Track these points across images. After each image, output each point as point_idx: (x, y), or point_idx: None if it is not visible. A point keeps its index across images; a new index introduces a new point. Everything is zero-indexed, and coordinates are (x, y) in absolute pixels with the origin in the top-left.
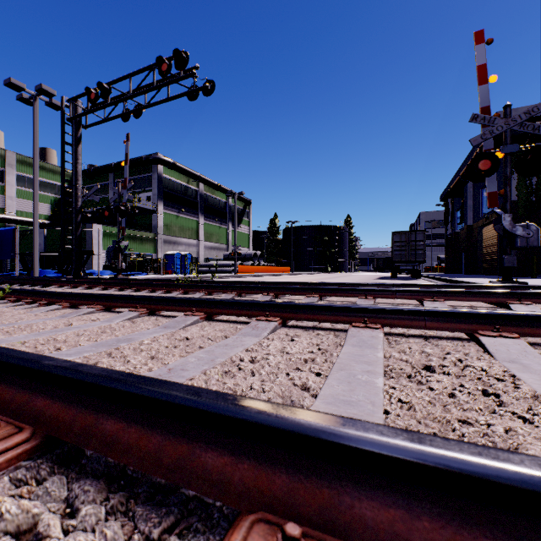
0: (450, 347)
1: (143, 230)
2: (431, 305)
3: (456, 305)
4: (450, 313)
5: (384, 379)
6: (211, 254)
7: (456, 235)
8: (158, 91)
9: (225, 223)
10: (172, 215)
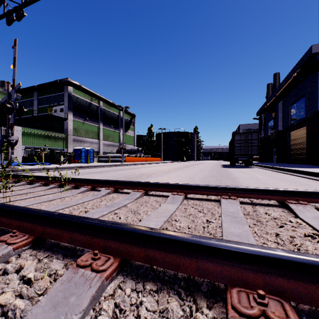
0: None
1: (58, 132)
2: None
3: None
4: None
5: None
6: (108, 149)
7: (268, 137)
8: None
9: (118, 129)
10: (80, 122)
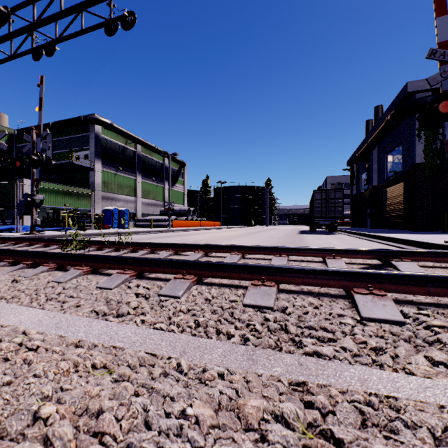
0: None
1: (81, 186)
2: None
3: None
4: None
5: None
6: (149, 210)
7: (361, 195)
8: (70, 23)
9: (161, 182)
10: (110, 173)
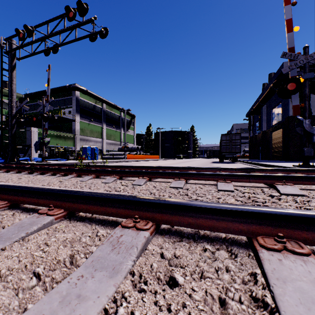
0: None
1: (66, 132)
2: (285, 189)
3: (301, 188)
4: None
5: None
6: (110, 148)
7: (255, 137)
8: (69, 34)
9: (119, 128)
10: (85, 123)
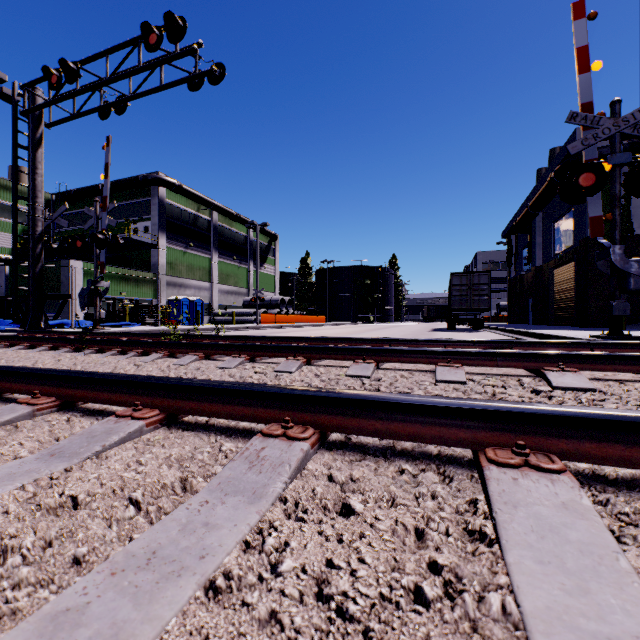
0: None
1: (139, 269)
2: (561, 379)
3: (594, 377)
4: None
5: None
6: (228, 300)
7: (521, 278)
8: (147, 77)
9: (245, 262)
10: (178, 251)
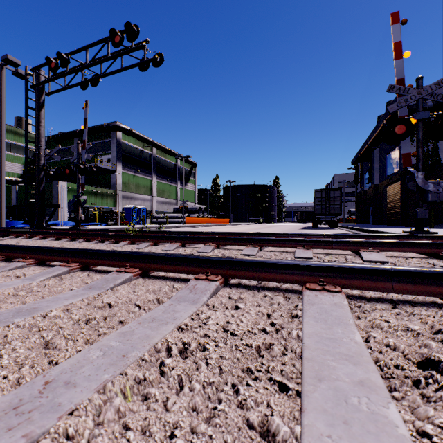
0: (437, 321)
1: (104, 187)
2: (369, 256)
3: (391, 255)
4: (423, 273)
5: (396, 407)
6: (163, 208)
7: (364, 192)
8: (113, 62)
9: (175, 182)
10: (130, 175)
